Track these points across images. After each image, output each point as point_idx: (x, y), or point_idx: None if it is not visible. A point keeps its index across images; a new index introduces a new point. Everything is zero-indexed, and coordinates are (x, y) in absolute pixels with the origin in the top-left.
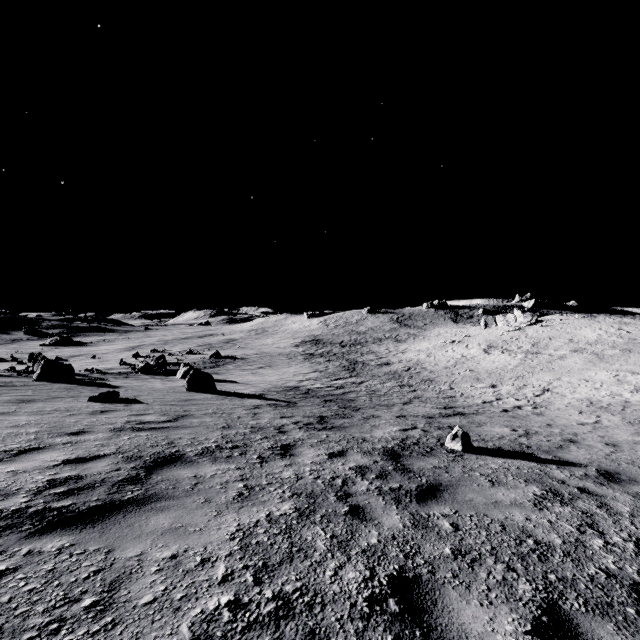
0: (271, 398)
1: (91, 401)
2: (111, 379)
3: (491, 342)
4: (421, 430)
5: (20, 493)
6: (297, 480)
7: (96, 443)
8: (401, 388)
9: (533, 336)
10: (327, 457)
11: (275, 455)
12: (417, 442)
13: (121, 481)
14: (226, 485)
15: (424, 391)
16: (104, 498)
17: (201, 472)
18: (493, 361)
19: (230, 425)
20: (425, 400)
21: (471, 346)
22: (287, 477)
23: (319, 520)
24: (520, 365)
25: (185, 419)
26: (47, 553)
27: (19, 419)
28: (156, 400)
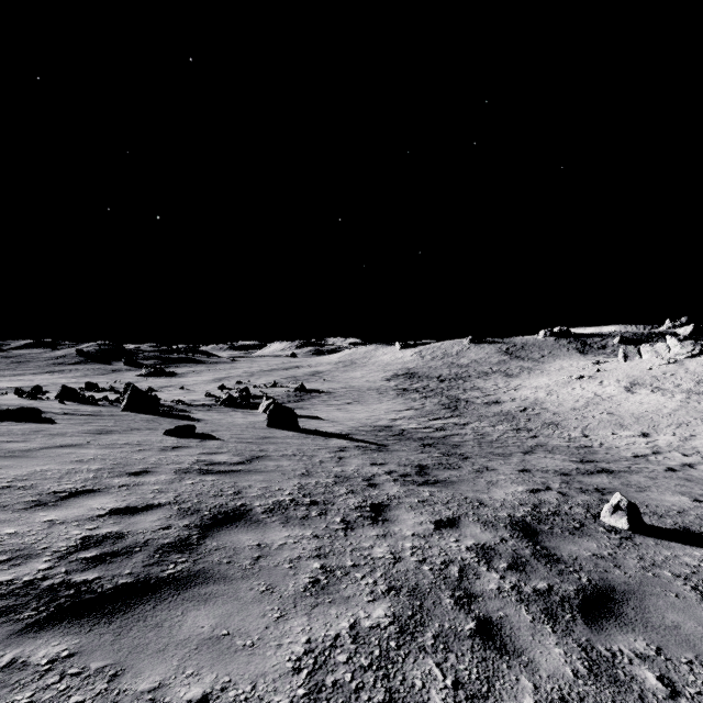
0: (359, 439)
1: (166, 435)
2: (194, 411)
3: (635, 378)
4: (557, 493)
5: (44, 555)
6: (394, 563)
7: (154, 488)
8: (517, 433)
9: (697, 371)
10: (433, 527)
11: (363, 519)
12: (556, 511)
13: (166, 546)
14: (297, 563)
15: (548, 438)
16: (138, 572)
17: (267, 539)
18: (640, 402)
19: (310, 472)
20: (552, 449)
21: (606, 383)
22: (380, 556)
23: (431, 644)
24: (681, 408)
25: (260, 461)
26: (32, 668)
27: (88, 453)
28: (233, 436)
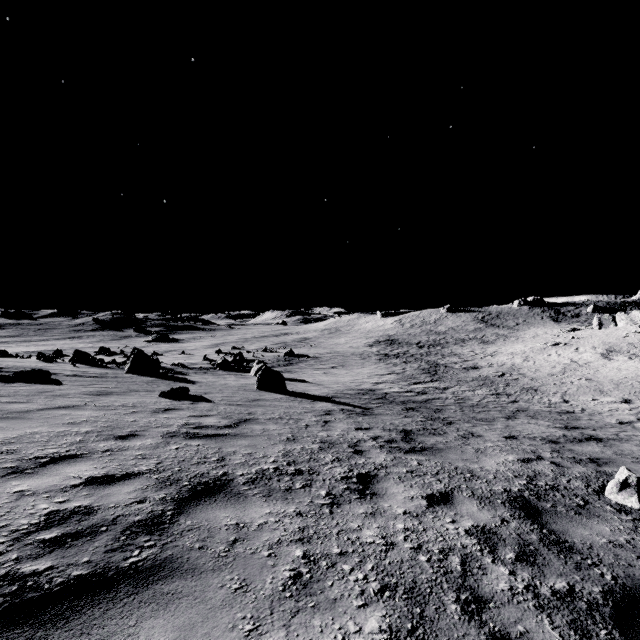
0: (344, 402)
1: (161, 397)
2: (191, 374)
3: (611, 345)
4: (551, 463)
5: None
6: (386, 550)
7: (138, 453)
8: (497, 397)
9: None
10: (425, 503)
11: (350, 492)
12: (555, 485)
13: (136, 524)
14: (277, 550)
15: (528, 402)
16: (97, 560)
17: (246, 517)
18: (618, 369)
19: (295, 436)
20: (534, 415)
21: (582, 349)
22: (370, 541)
23: None
24: None
25: (247, 425)
26: None
27: (82, 414)
28: (224, 398)
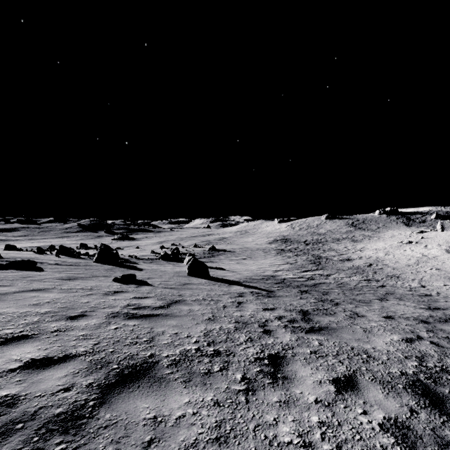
0: (253, 286)
1: (114, 281)
2: (141, 263)
3: None
4: (431, 343)
5: None
6: None
7: (81, 333)
8: (368, 282)
9: None
10: (334, 389)
11: (263, 376)
12: (443, 366)
13: (54, 419)
14: None
15: (393, 287)
16: None
17: (165, 407)
18: None
19: (215, 316)
20: (400, 297)
21: (430, 246)
22: (287, 441)
23: None
24: None
25: (176, 305)
26: None
27: (47, 296)
28: (162, 283)
